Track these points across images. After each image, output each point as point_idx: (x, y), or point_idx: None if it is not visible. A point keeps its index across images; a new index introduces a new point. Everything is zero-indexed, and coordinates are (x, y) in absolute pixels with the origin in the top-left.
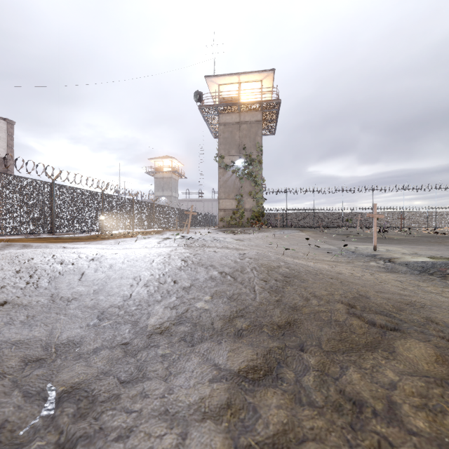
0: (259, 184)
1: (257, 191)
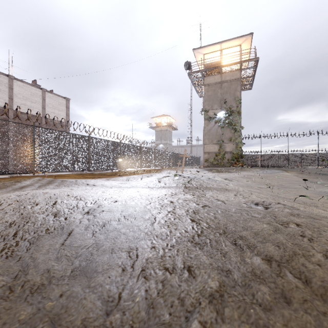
0: (238, 131)
1: (237, 137)
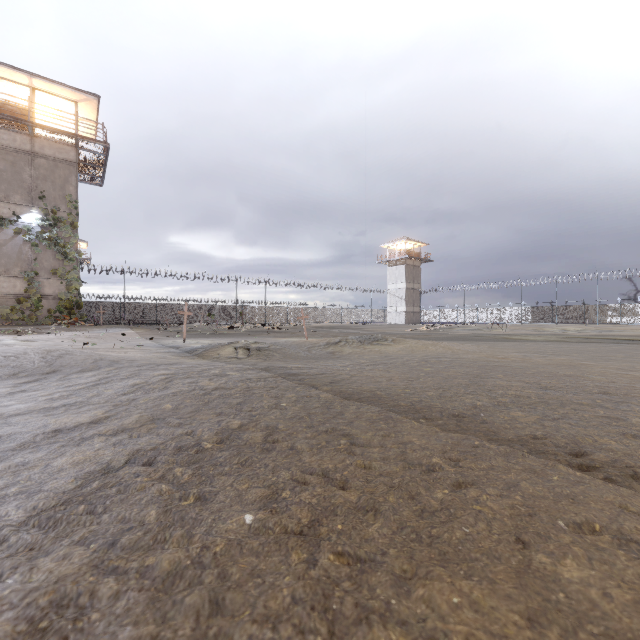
0: (72, 258)
1: (69, 269)
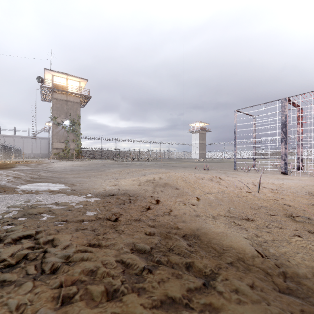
0: (78, 135)
1: (78, 139)
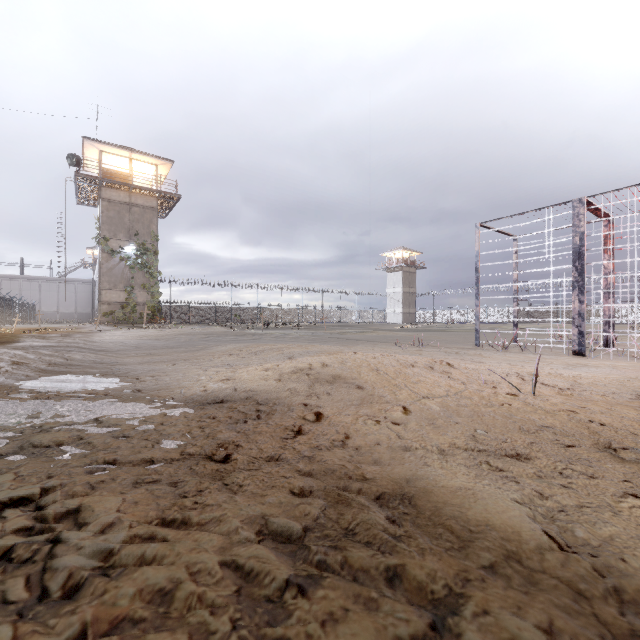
0: (155, 276)
1: (153, 284)
